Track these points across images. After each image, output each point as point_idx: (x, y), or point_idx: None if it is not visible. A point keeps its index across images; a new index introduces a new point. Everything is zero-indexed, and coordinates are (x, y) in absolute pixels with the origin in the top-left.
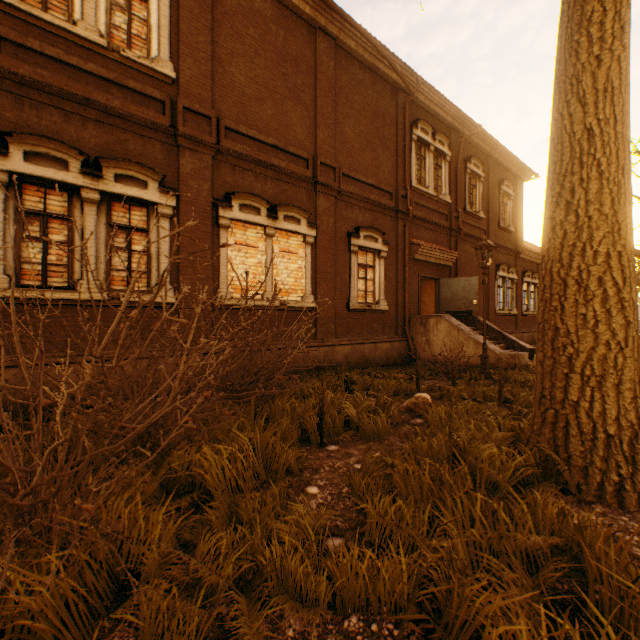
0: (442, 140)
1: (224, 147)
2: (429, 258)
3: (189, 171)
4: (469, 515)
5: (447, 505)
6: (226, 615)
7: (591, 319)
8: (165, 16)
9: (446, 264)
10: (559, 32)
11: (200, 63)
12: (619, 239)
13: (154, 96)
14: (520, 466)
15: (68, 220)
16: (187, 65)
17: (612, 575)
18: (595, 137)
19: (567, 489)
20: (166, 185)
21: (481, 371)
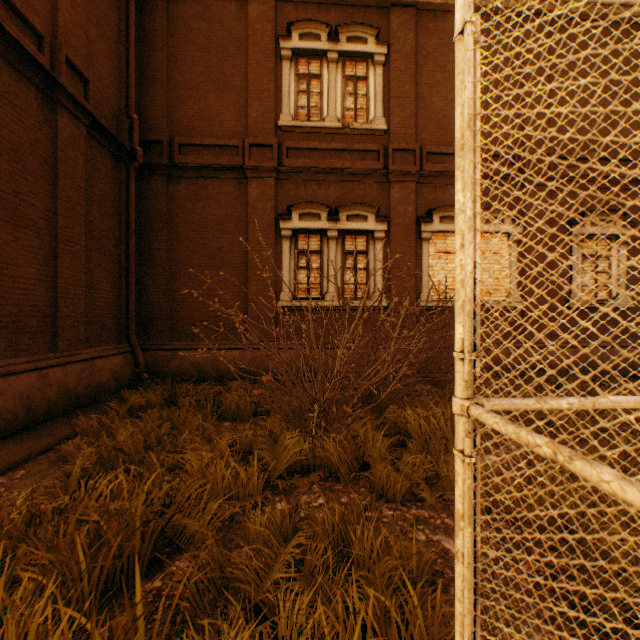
0: None
1: (425, 171)
2: None
3: (397, 199)
4: None
5: None
6: (417, 494)
7: None
8: (379, 84)
9: None
10: None
11: (405, 108)
12: None
13: (371, 149)
14: None
15: (320, 253)
16: (395, 114)
17: None
18: None
19: None
20: (380, 215)
21: None
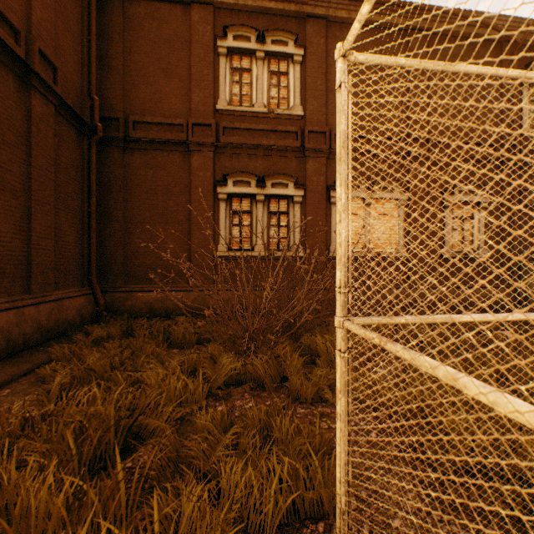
0: None
1: (334, 149)
2: None
3: (311, 171)
4: None
5: None
6: (323, 397)
7: None
8: (297, 79)
9: None
10: None
11: (318, 99)
12: None
13: (291, 131)
14: None
15: (250, 213)
16: (310, 103)
17: None
18: None
19: None
20: (298, 183)
21: None
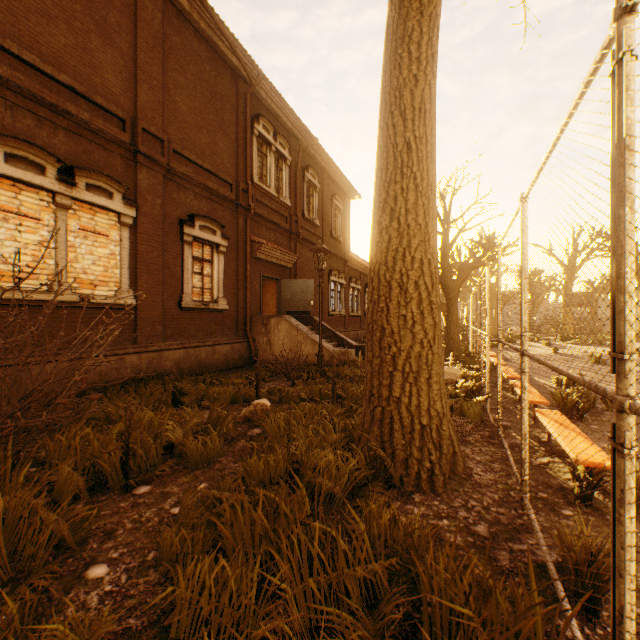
0: (283, 143)
1: None
2: (271, 258)
3: None
4: (307, 549)
5: (283, 550)
6: None
7: (410, 320)
8: None
9: (287, 265)
10: (386, 44)
11: None
12: (429, 248)
13: None
14: (355, 470)
15: None
16: None
17: (443, 588)
18: (413, 152)
19: (393, 483)
20: None
21: (318, 369)
